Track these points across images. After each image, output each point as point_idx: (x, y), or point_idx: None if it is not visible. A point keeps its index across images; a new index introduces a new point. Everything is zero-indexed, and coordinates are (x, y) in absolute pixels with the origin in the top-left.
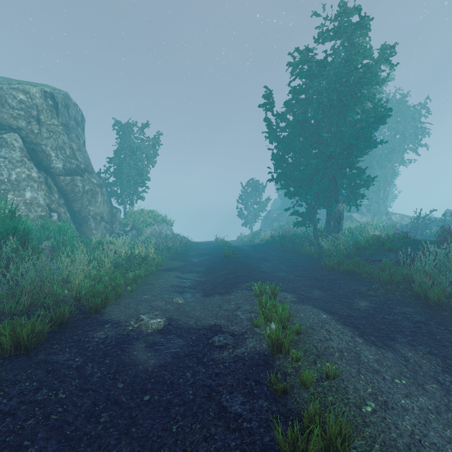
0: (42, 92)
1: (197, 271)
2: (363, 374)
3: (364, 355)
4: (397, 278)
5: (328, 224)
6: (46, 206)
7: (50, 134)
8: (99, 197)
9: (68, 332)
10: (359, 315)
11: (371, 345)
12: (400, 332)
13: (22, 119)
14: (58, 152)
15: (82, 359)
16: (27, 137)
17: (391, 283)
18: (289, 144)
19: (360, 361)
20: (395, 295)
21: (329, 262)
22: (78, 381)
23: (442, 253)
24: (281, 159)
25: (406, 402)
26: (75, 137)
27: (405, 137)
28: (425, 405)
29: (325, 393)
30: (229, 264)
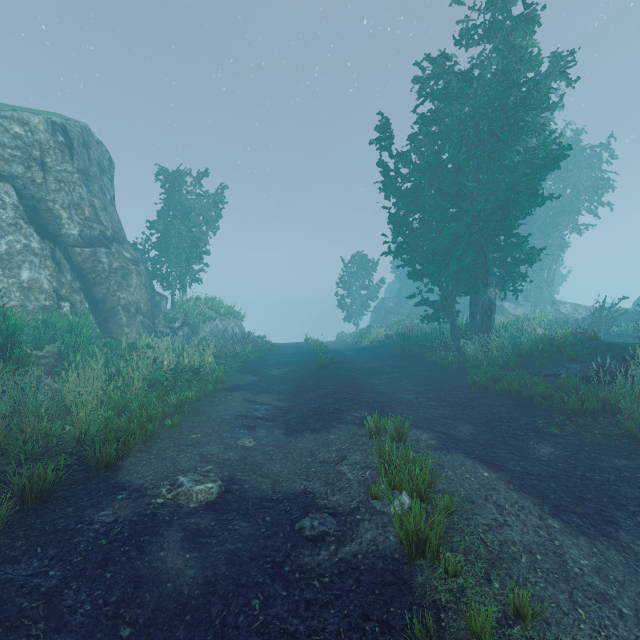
0: (48, 124)
1: (277, 390)
2: (581, 606)
3: (571, 558)
4: (593, 406)
5: (472, 319)
6: (53, 292)
7: (60, 185)
8: (133, 278)
9: (50, 509)
10: (542, 471)
11: (576, 533)
12: (620, 507)
13: (18, 162)
14: (73, 211)
15: (61, 573)
16: (25, 189)
17: (583, 413)
18: (414, 199)
19: (568, 572)
20: (593, 435)
21: (478, 377)
22: (43, 624)
23: None
24: (402, 223)
25: None
26: (99, 190)
27: (578, 192)
28: None
29: None
30: (325, 379)
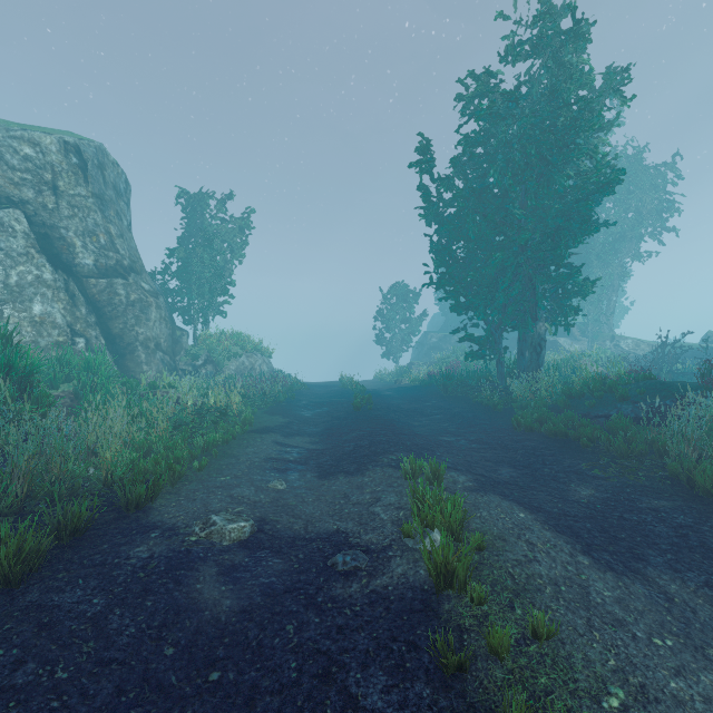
0: (60, 144)
1: (309, 433)
2: (597, 629)
3: (595, 590)
4: (640, 448)
5: (520, 356)
6: (67, 327)
7: (74, 211)
8: (152, 312)
9: (85, 546)
10: (579, 513)
11: (604, 569)
12: (653, 546)
13: (29, 186)
14: (87, 239)
15: (104, 601)
16: (36, 215)
17: (629, 456)
18: (458, 227)
19: (590, 602)
20: (637, 477)
21: (524, 418)
22: (93, 643)
23: (710, 404)
24: (445, 252)
25: (679, 687)
26: (115, 215)
27: (641, 216)
28: (712, 692)
29: (533, 670)
30: (361, 421)
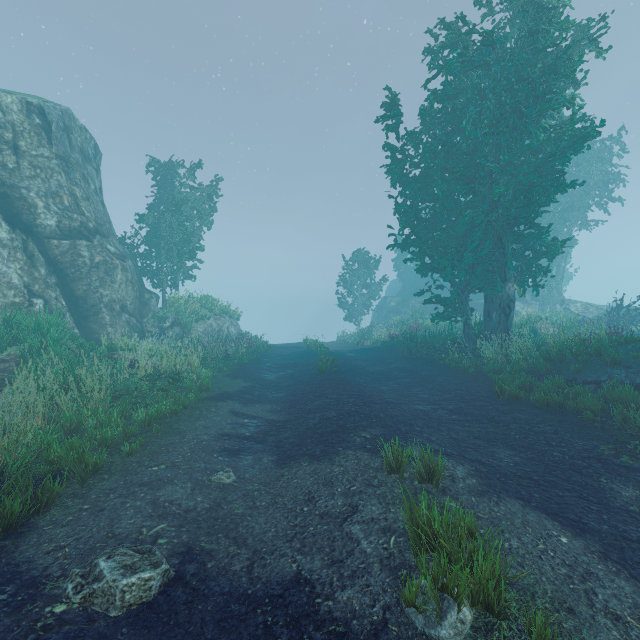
0: (22, 104)
1: (271, 399)
2: None
3: None
4: None
5: (487, 318)
6: (24, 288)
7: (36, 171)
8: (118, 274)
9: None
10: None
11: None
12: None
13: None
14: (50, 200)
15: None
16: None
17: None
18: (425, 185)
19: None
20: None
21: (504, 384)
22: None
23: None
24: (410, 213)
25: None
26: (81, 178)
27: (588, 187)
28: None
29: None
30: (326, 386)
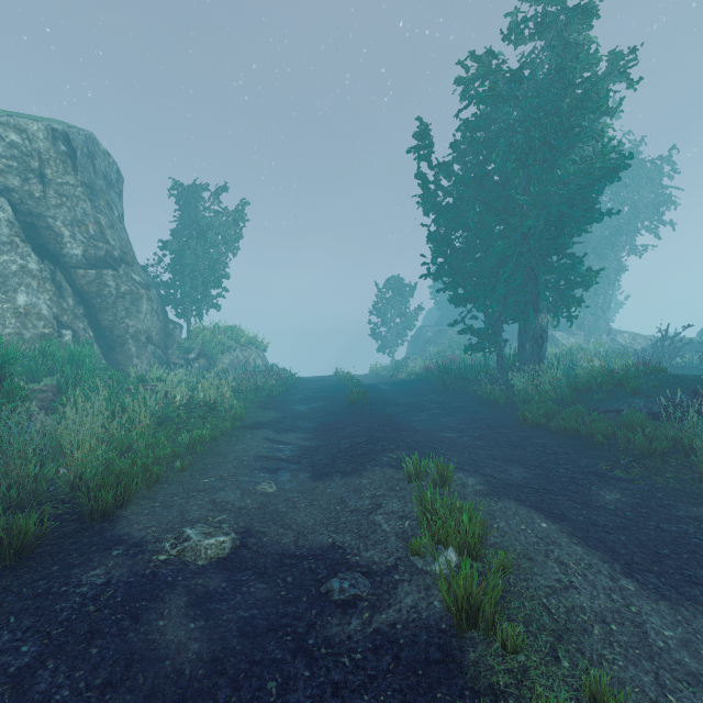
0: (48, 131)
1: (303, 428)
2: (671, 691)
3: (652, 629)
4: (663, 446)
5: (521, 349)
6: (53, 318)
7: (62, 200)
8: (144, 304)
9: (31, 568)
10: (609, 522)
11: (655, 597)
12: None
13: (15, 173)
14: (76, 229)
15: (36, 648)
16: (21, 204)
17: (651, 454)
18: (457, 215)
19: (651, 647)
20: (665, 479)
21: (529, 413)
22: None
23: None
24: (443, 242)
25: None
26: (105, 206)
27: (637, 209)
28: None
29: None
30: (357, 416)
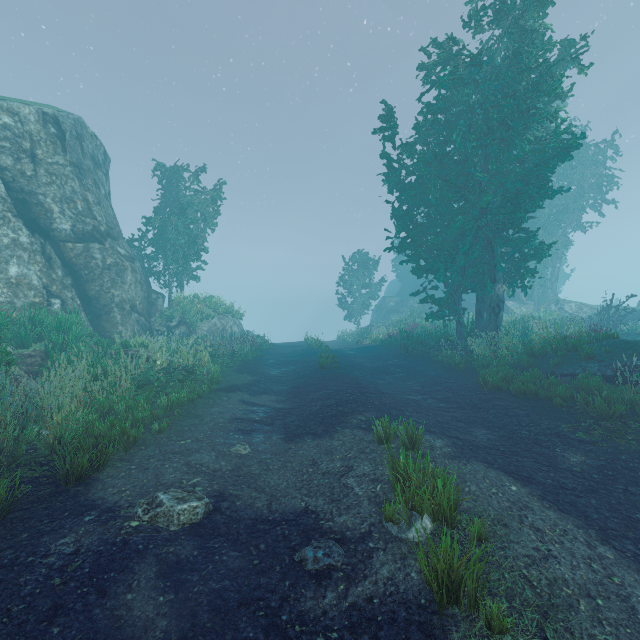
0: (39, 114)
1: (276, 391)
2: None
3: (639, 603)
4: (622, 409)
5: (478, 317)
6: (43, 288)
7: (52, 178)
8: (128, 275)
9: (0, 536)
10: (577, 485)
11: (635, 566)
12: None
13: (7, 153)
14: (65, 205)
15: None
16: (14, 181)
17: (610, 417)
18: (419, 192)
19: None
20: (626, 441)
21: (489, 377)
22: None
23: None
24: (406, 217)
25: None
26: (93, 184)
27: (582, 189)
28: None
29: None
30: (327, 379)
